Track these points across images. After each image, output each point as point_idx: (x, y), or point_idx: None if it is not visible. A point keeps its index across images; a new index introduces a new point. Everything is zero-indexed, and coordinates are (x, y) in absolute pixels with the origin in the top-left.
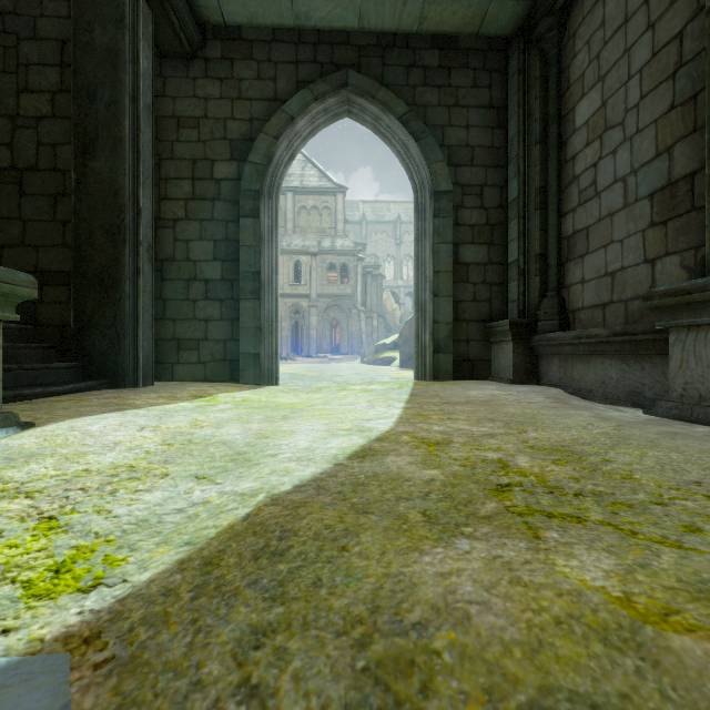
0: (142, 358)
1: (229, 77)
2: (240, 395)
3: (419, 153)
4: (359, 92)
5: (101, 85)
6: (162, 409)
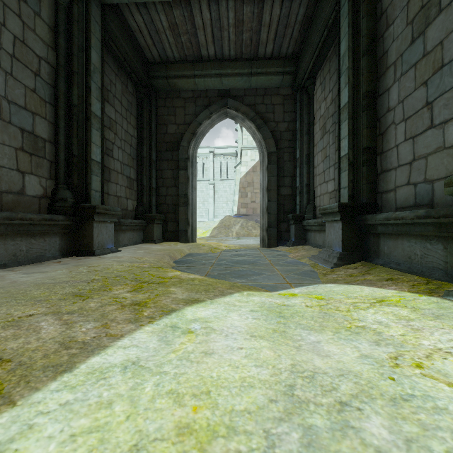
0: None
1: None
2: None
3: None
4: None
5: None
6: None
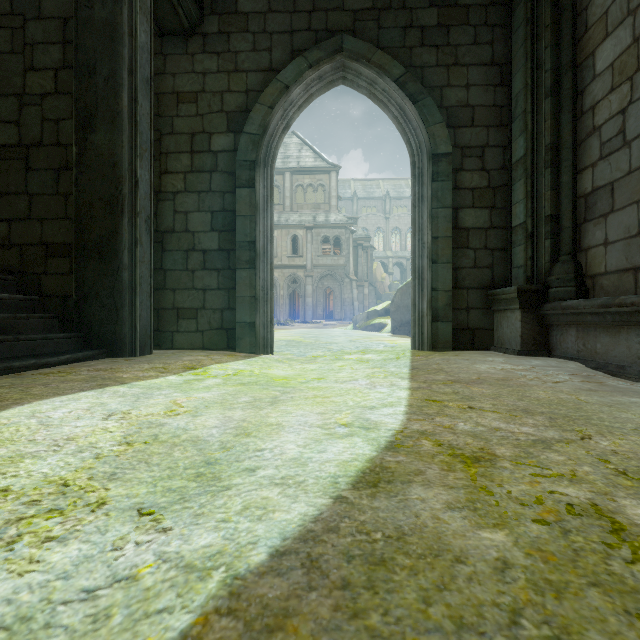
0: (140, 328)
1: (225, 50)
2: (232, 366)
3: (417, 115)
4: (355, 56)
5: (100, 60)
6: (146, 386)
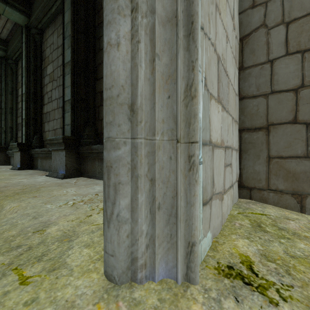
0: None
1: None
2: None
3: None
4: None
5: None
6: None
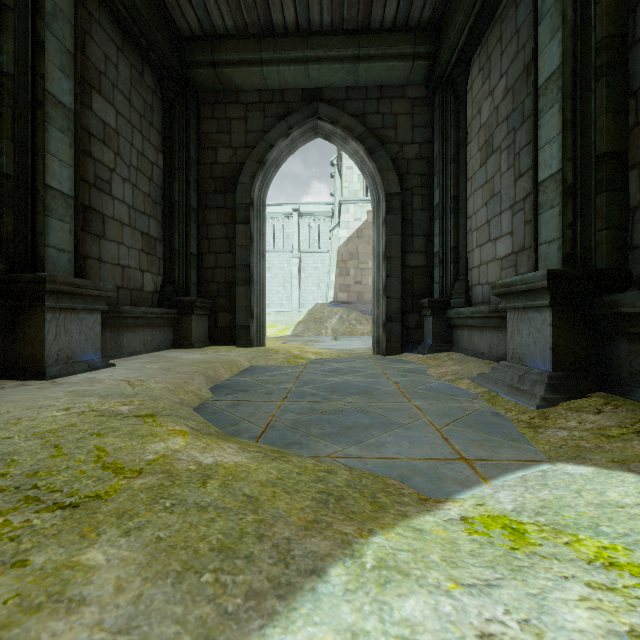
0: None
1: None
2: None
3: None
4: None
5: None
6: None
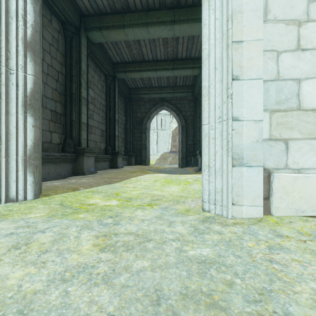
0: None
1: None
2: (198, 185)
3: None
4: None
5: None
6: None
